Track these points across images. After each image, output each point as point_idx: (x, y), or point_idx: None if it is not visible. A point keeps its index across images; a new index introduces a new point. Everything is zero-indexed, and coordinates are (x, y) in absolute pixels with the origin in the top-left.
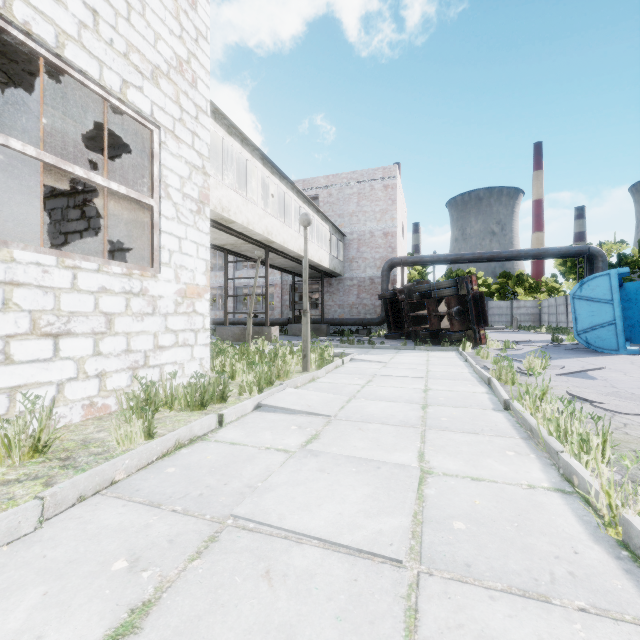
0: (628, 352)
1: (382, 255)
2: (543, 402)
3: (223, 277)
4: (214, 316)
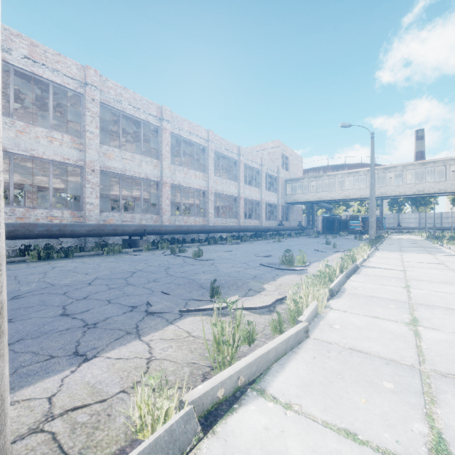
0: None
1: None
2: None
3: (258, 193)
4: (254, 224)
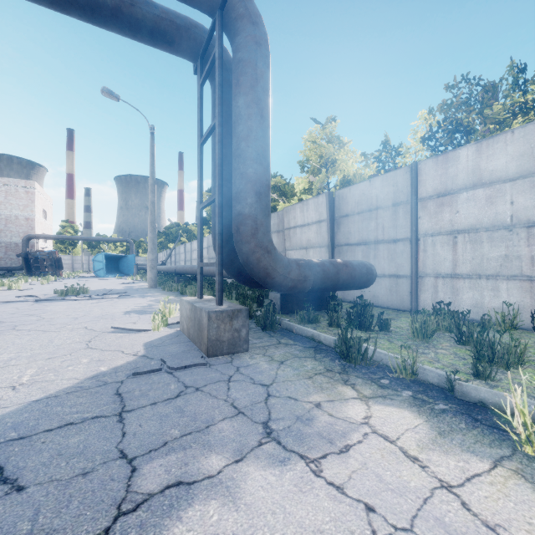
0: (107, 277)
1: (25, 230)
2: (27, 281)
3: None
4: None
